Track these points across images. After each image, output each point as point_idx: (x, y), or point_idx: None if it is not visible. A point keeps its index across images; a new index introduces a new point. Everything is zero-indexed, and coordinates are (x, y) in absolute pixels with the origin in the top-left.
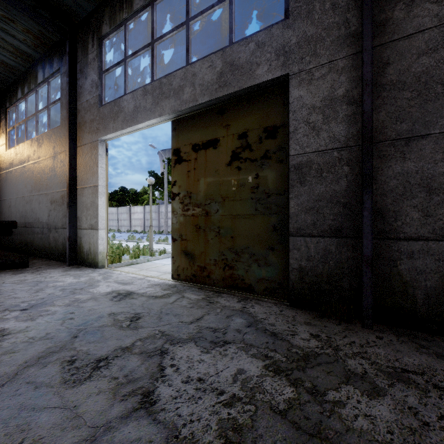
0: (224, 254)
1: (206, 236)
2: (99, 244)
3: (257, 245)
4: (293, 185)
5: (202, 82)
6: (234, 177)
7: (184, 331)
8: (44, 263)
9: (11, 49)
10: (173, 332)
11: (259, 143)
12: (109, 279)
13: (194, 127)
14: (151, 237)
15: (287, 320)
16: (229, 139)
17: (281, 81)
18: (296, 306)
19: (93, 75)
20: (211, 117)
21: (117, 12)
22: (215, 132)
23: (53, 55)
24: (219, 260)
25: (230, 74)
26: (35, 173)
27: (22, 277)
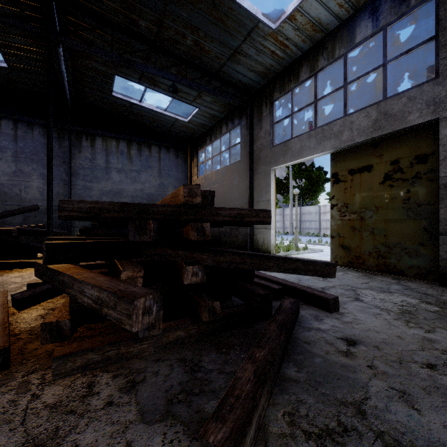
0: (377, 247)
1: (361, 235)
2: (271, 239)
3: (408, 242)
4: (443, 198)
5: (359, 128)
6: (387, 193)
7: (360, 285)
8: None
9: (209, 116)
10: (353, 285)
11: (410, 167)
12: None
13: (350, 157)
14: (296, 236)
15: (437, 290)
16: (382, 165)
17: (431, 122)
18: (446, 285)
19: (266, 127)
20: (365, 150)
21: (286, 83)
22: (369, 160)
23: (234, 114)
24: (373, 252)
25: (384, 121)
26: (220, 192)
27: None
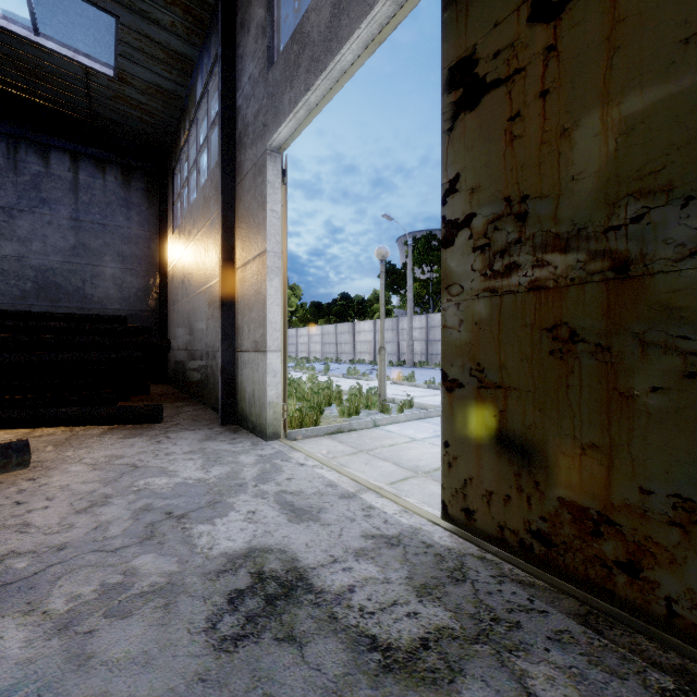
0: None
1: (614, 377)
2: (267, 385)
3: None
4: None
5: None
6: None
7: None
8: (192, 416)
9: (161, 55)
10: None
11: None
12: (268, 481)
13: None
14: (382, 372)
15: None
16: None
17: None
18: None
19: (258, 14)
20: None
21: None
22: None
23: (211, 34)
24: None
25: None
26: (194, 257)
27: (122, 449)
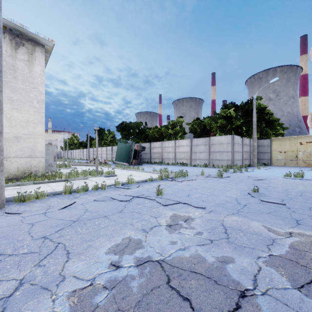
0: None
1: None
2: None
3: None
4: None
5: None
6: None
7: None
8: None
9: None
10: None
11: None
12: None
13: None
14: None
15: None
16: None
17: None
18: None
19: None
20: None
21: None
22: None
23: None
24: None
25: None
26: None
27: None
